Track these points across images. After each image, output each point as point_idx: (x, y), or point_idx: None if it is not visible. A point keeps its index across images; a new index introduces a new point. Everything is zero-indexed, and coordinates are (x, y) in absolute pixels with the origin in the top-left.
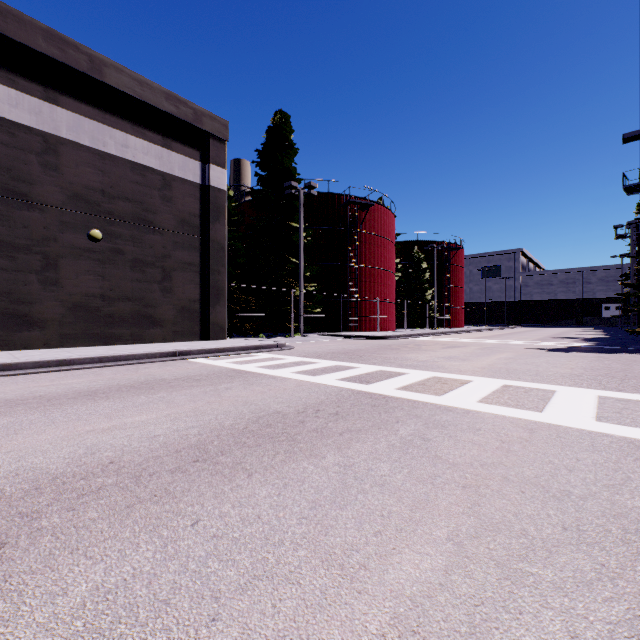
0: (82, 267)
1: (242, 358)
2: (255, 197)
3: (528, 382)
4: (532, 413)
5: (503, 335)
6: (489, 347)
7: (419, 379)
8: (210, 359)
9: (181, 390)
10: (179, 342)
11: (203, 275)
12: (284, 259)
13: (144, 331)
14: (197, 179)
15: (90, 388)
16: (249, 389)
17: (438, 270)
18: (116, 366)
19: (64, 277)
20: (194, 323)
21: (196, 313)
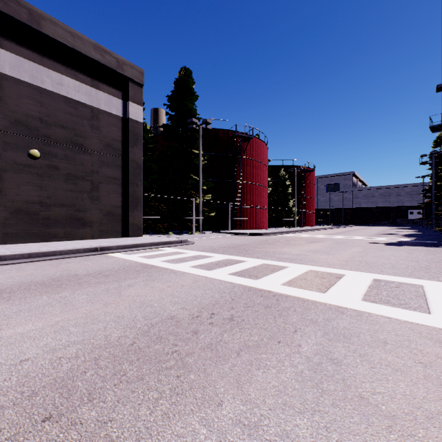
0: (23, 179)
1: (152, 252)
2: (166, 130)
3: (392, 276)
4: (423, 315)
5: (345, 232)
6: (341, 242)
7: (299, 273)
8: (125, 253)
9: (86, 288)
10: (104, 239)
11: (124, 187)
12: (188, 176)
13: (76, 230)
14: (119, 113)
15: (1, 286)
16: (149, 286)
17: (297, 186)
18: (43, 261)
19: (7, 187)
20: (117, 224)
21: (118, 216)
